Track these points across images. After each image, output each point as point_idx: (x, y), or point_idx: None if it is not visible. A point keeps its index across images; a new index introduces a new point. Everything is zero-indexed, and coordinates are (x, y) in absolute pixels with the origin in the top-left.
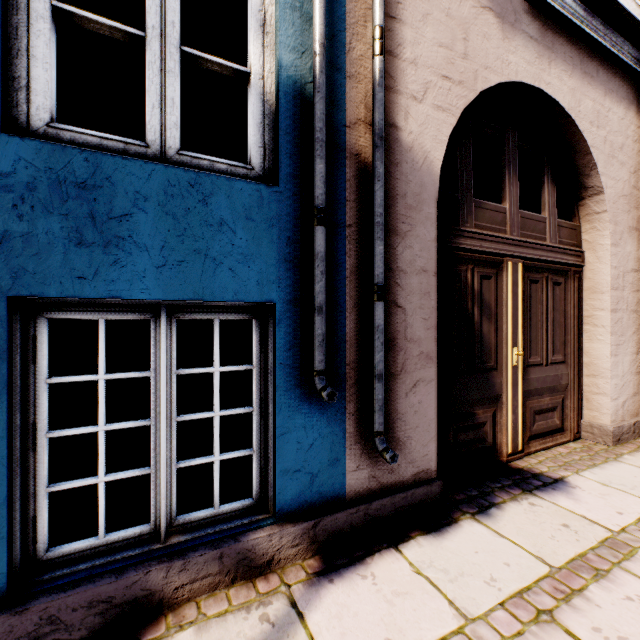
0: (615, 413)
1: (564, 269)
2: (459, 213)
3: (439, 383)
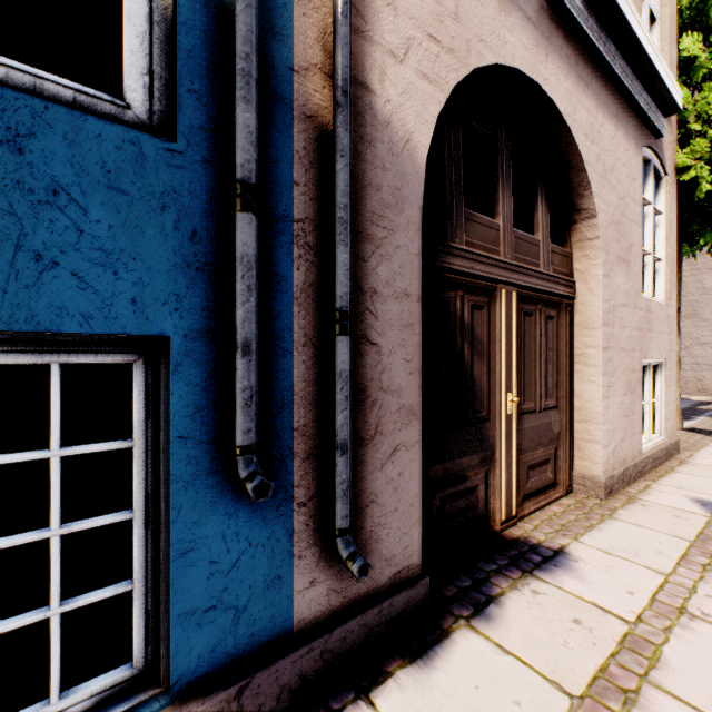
0: (607, 462)
1: (557, 301)
2: (447, 224)
3: (424, 442)
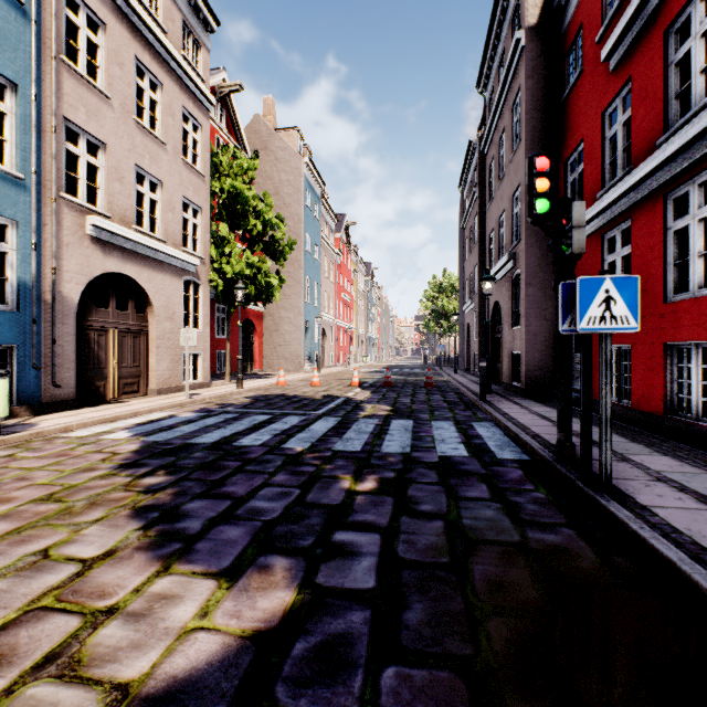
0: (159, 384)
1: (140, 332)
2: (89, 313)
3: (80, 372)
